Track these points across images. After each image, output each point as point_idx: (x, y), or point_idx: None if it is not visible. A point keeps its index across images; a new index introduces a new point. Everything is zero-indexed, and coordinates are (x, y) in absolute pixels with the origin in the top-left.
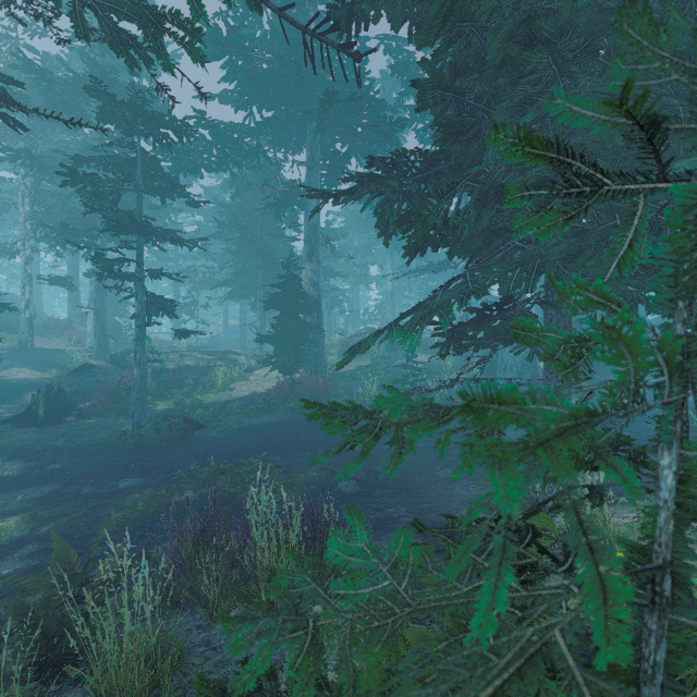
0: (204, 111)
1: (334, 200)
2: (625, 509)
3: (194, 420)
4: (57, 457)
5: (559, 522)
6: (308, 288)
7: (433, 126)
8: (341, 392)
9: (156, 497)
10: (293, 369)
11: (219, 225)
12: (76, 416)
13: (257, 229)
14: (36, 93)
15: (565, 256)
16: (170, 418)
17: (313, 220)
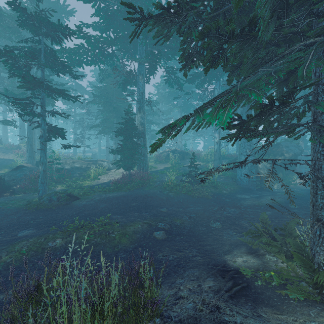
0: (81, 27)
1: (149, 19)
2: None
3: (73, 195)
4: None
5: None
6: (139, 126)
7: None
8: (156, 180)
9: (36, 243)
10: (130, 168)
11: (94, 96)
12: (10, 193)
13: (113, 98)
14: None
15: None
16: (58, 194)
17: (141, 91)
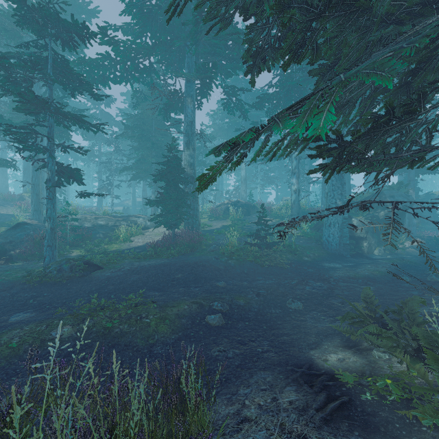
0: (105, 28)
1: None
2: None
3: (93, 263)
4: None
5: None
6: (186, 167)
7: None
8: (210, 243)
9: (34, 333)
10: (174, 225)
11: (125, 128)
12: (5, 260)
13: (152, 130)
14: None
15: None
16: (72, 261)
17: (190, 119)
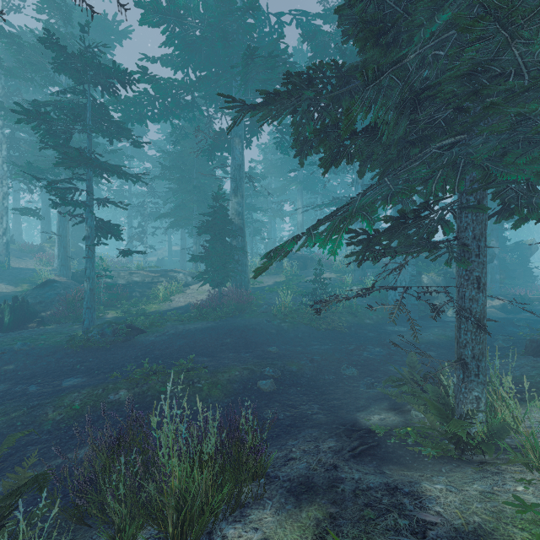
0: (146, 67)
1: (252, 110)
2: (525, 409)
3: (135, 326)
4: (12, 359)
5: (475, 428)
6: (234, 217)
7: (352, 31)
8: (261, 303)
9: (92, 396)
10: (221, 284)
11: (162, 168)
12: (37, 323)
13: (193, 171)
14: (12, 58)
15: (490, 157)
16: (114, 325)
17: (238, 162)
